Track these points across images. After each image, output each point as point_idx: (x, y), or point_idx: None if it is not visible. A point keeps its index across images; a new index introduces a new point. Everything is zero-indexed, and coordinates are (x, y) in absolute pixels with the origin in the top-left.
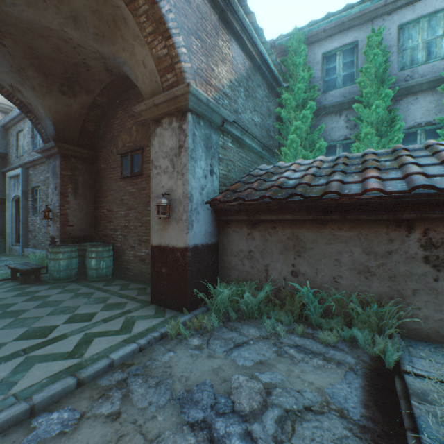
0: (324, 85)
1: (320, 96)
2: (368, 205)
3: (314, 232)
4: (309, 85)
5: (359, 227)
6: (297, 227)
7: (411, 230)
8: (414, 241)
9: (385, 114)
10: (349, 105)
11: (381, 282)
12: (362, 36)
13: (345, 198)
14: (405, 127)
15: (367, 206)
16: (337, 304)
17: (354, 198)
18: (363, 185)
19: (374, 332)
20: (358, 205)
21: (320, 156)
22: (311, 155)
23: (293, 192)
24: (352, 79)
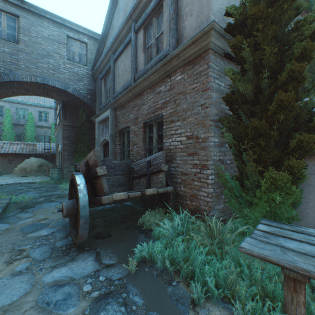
0: None
1: None
2: None
3: None
4: None
5: None
6: None
7: (6, 158)
8: (7, 160)
9: (11, 131)
10: (2, 124)
11: (1, 167)
12: (6, 105)
13: None
14: (18, 134)
15: None
16: None
17: None
18: None
19: None
20: None
21: None
22: None
23: None
24: (3, 116)
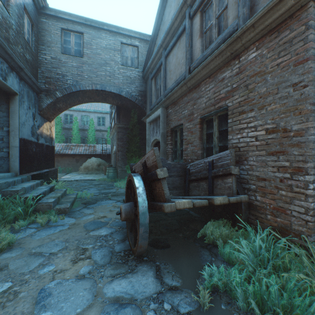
0: (65, 122)
1: (64, 124)
2: (69, 155)
3: (61, 159)
4: (61, 121)
5: (68, 158)
6: (58, 158)
7: (74, 158)
8: (75, 159)
9: (78, 135)
10: (71, 129)
11: (71, 165)
12: (74, 114)
13: (66, 154)
14: (83, 137)
15: (69, 155)
16: (65, 169)
17: (67, 154)
18: (68, 152)
19: (70, 171)
20: (68, 154)
21: (63, 143)
22: (61, 140)
23: (58, 152)
24: (72, 123)
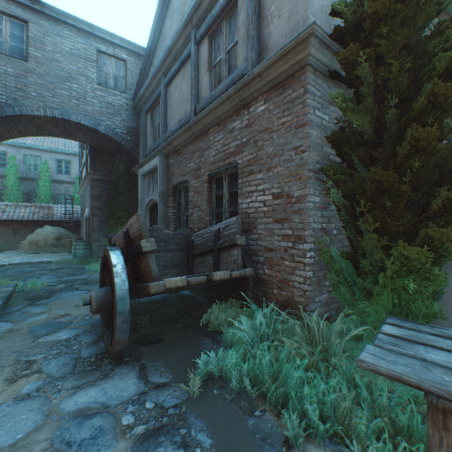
0: None
1: None
2: None
3: None
4: None
5: None
6: None
7: (10, 227)
8: (11, 229)
9: (17, 188)
10: (4, 177)
11: (3, 239)
12: (10, 151)
13: None
14: (27, 192)
15: None
16: None
17: None
18: None
19: (0, 250)
20: None
21: None
22: None
23: None
24: (5, 166)
